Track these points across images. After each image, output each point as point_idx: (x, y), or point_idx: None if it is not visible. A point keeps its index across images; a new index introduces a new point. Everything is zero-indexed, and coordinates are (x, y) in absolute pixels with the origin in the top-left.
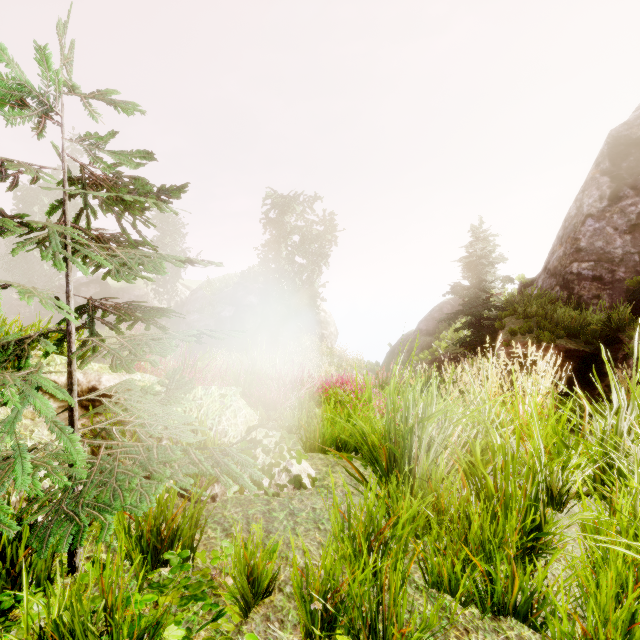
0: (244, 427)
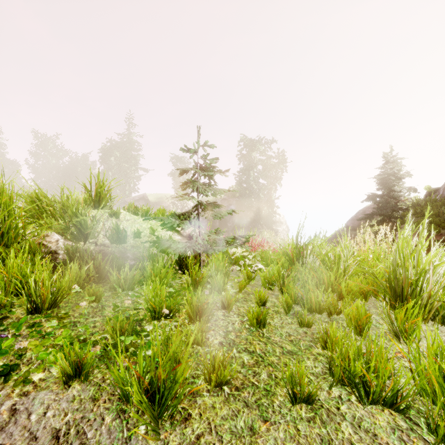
0: (240, 251)
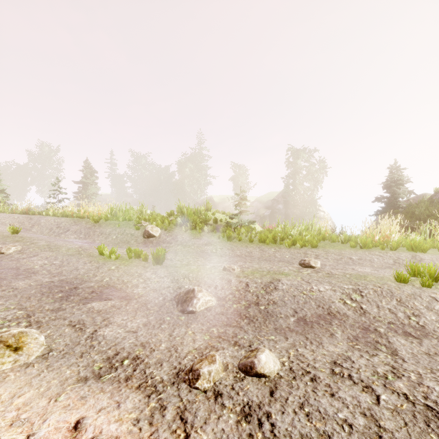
0: (257, 228)
